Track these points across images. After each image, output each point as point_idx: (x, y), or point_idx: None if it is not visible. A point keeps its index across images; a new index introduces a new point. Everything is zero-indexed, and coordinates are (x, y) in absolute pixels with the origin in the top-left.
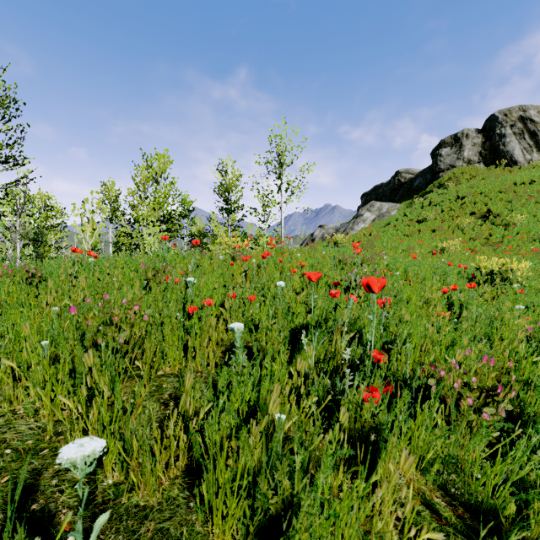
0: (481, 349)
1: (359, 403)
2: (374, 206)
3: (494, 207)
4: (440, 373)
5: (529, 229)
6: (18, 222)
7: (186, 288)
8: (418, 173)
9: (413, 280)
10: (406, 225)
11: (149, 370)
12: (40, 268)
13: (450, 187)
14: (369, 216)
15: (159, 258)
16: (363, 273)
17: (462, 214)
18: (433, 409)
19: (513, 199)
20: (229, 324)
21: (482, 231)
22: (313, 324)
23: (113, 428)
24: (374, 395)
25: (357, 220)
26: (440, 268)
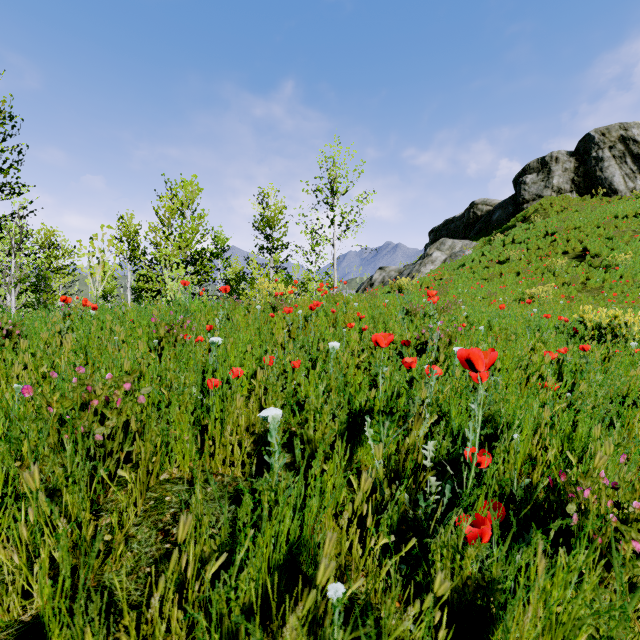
0: (616, 441)
1: (460, 547)
2: (444, 244)
3: (592, 245)
4: (585, 497)
5: (635, 272)
6: (14, 263)
7: (208, 351)
8: (497, 204)
9: (501, 336)
10: (484, 267)
11: (149, 473)
12: (19, 323)
13: (536, 221)
14: (440, 256)
15: (180, 308)
16: (442, 330)
17: (553, 254)
18: (579, 560)
19: (614, 235)
20: (263, 404)
21: (578, 274)
22: (380, 406)
23: (77, 580)
24: (481, 531)
25: (424, 261)
26: (534, 321)
